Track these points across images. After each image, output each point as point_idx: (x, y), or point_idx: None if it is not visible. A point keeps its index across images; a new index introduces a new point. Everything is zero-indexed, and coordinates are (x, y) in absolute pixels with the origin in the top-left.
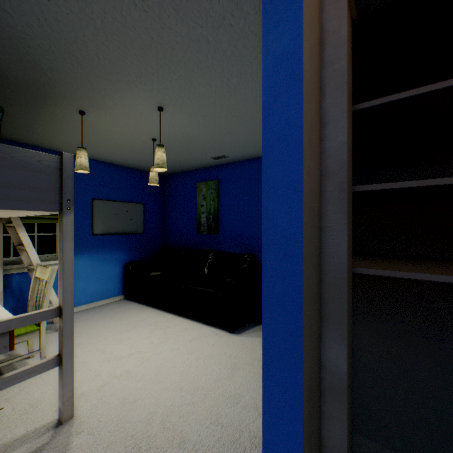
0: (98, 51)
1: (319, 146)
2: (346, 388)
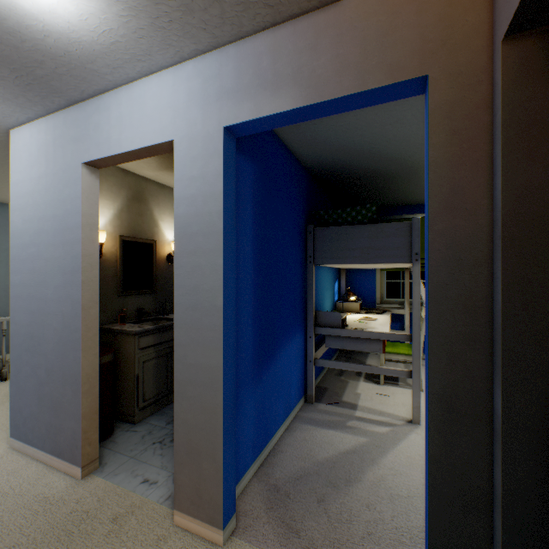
0: None
1: (486, 198)
2: (500, 433)
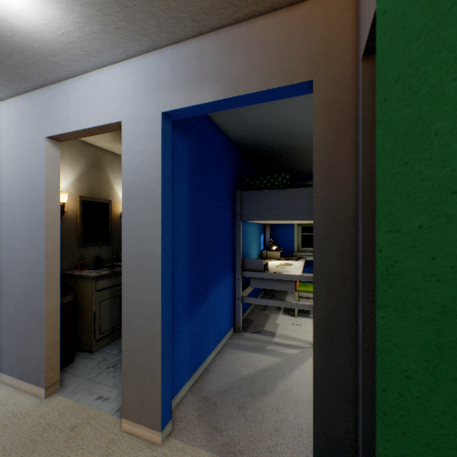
0: None
1: (353, 173)
2: (361, 346)
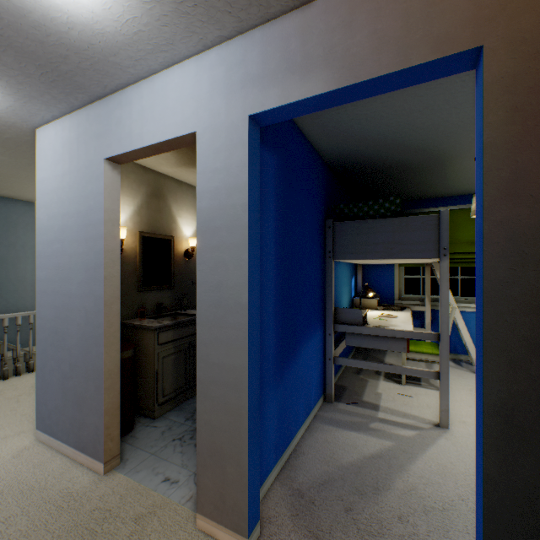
0: (457, 119)
1: None
2: None
